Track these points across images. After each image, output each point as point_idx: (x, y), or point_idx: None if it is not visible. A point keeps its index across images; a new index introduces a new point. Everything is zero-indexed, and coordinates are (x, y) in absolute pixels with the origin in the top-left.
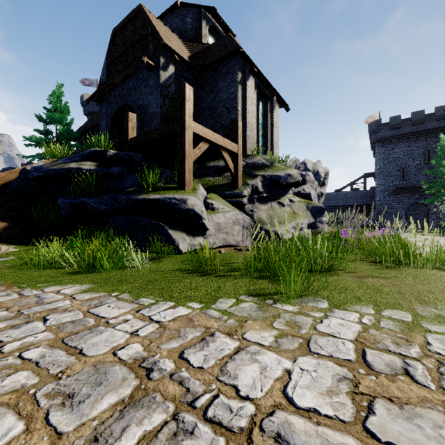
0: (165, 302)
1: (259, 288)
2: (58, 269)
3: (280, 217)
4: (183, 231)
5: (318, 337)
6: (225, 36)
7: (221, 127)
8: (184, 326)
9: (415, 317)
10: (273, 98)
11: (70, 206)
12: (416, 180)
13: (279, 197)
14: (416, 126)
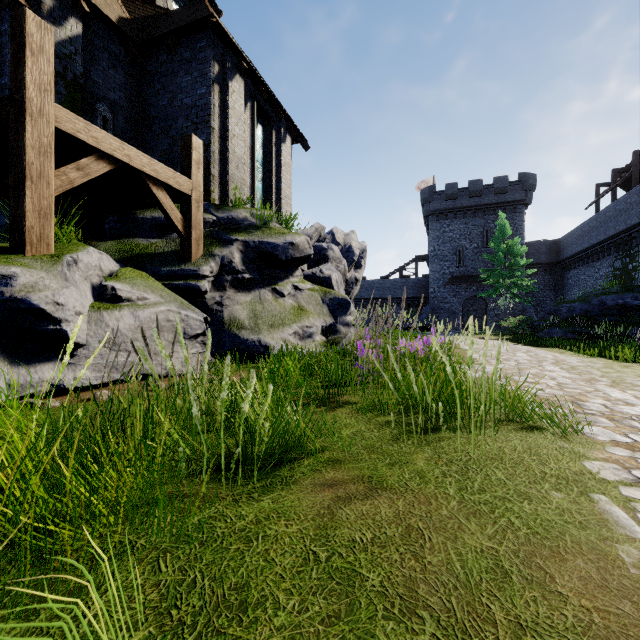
0: None
1: None
2: None
3: (273, 316)
4: None
5: None
6: (196, 1)
7: None
8: None
9: None
10: (282, 124)
11: None
12: (474, 267)
13: (275, 282)
14: (474, 198)
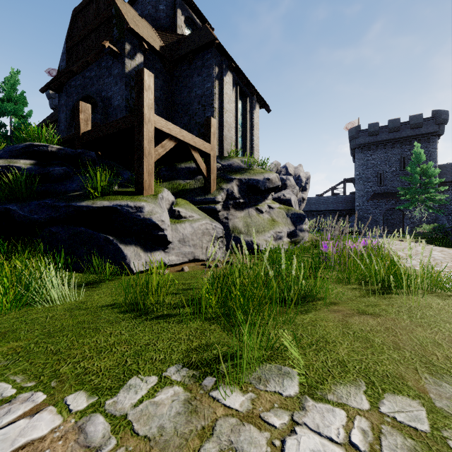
0: (32, 393)
1: (205, 344)
2: None
3: (258, 226)
4: (138, 245)
5: None
6: (202, 27)
7: (196, 125)
8: None
9: (433, 417)
10: (253, 97)
11: None
12: (393, 186)
13: (257, 203)
14: (393, 133)
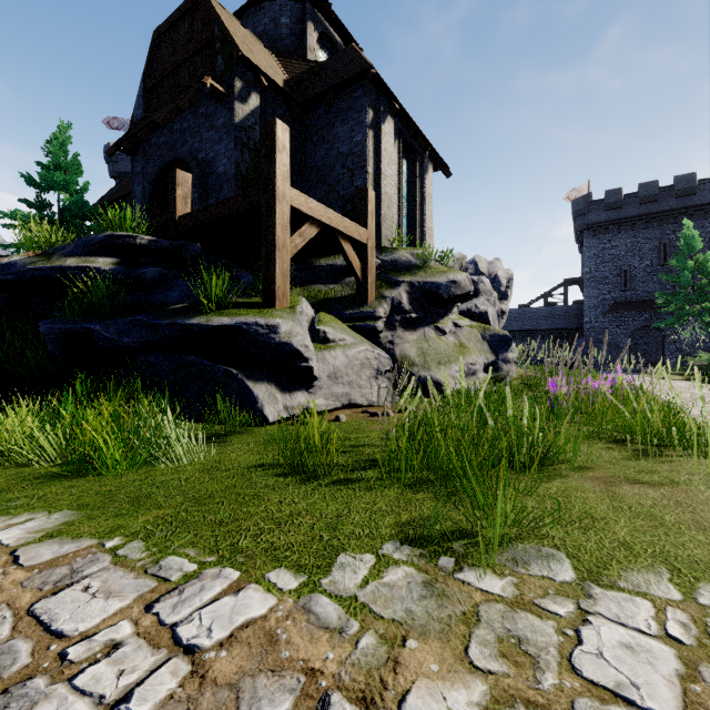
0: (220, 568)
1: (418, 517)
2: (21, 467)
3: (439, 354)
4: (271, 382)
5: (592, 708)
6: (346, 49)
7: (339, 200)
8: (253, 668)
9: None
10: (425, 154)
11: (63, 336)
12: (646, 290)
13: (436, 319)
14: (646, 205)
